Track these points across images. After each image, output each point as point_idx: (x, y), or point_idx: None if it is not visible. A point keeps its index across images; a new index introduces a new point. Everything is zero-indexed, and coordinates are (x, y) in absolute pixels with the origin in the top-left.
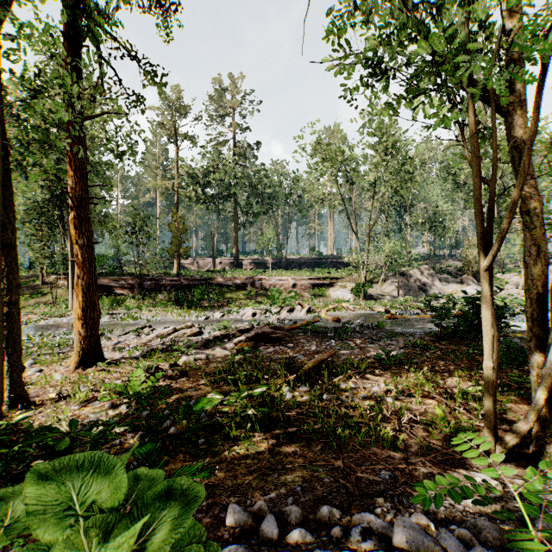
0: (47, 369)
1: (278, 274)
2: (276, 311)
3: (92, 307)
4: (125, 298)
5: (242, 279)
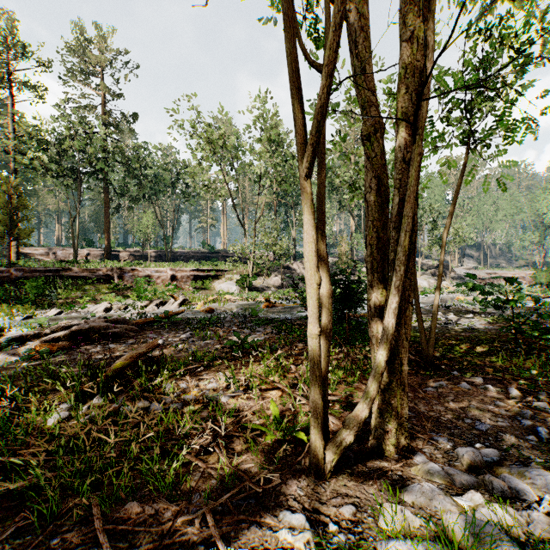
0: None
1: (156, 266)
2: (142, 305)
3: None
4: None
5: (107, 271)
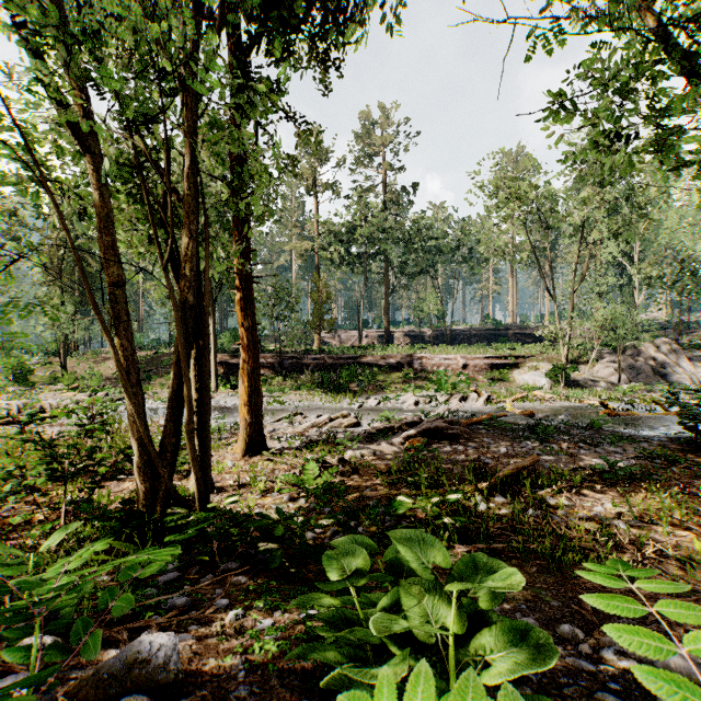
0: (215, 455)
1: (442, 351)
2: (444, 400)
3: (256, 393)
4: (265, 379)
5: (397, 358)
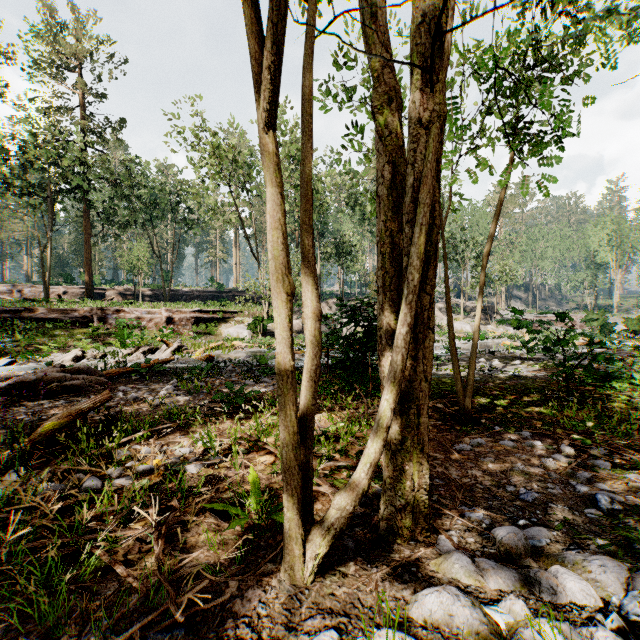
0: None
1: (150, 306)
2: (125, 353)
3: None
4: None
5: (85, 312)
